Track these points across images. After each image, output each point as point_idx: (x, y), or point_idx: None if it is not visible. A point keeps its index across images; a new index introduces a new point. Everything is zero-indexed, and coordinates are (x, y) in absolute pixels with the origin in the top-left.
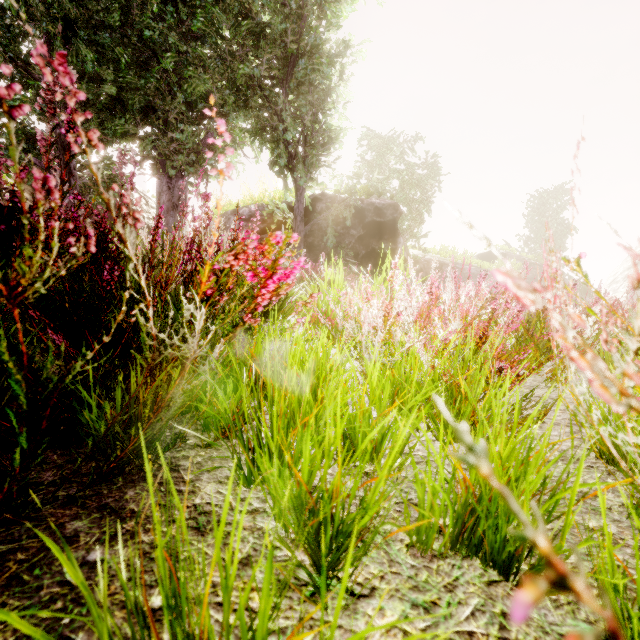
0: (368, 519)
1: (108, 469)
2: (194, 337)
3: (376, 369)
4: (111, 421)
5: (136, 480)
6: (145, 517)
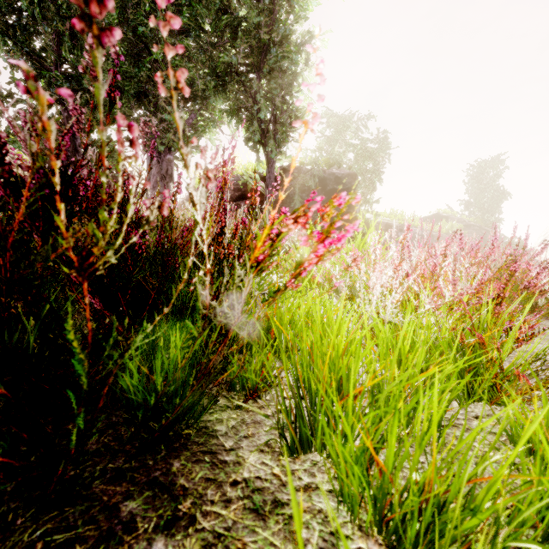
0: (476, 523)
1: (152, 438)
2: (240, 303)
3: (385, 328)
4: (160, 392)
5: (178, 448)
6: (198, 495)
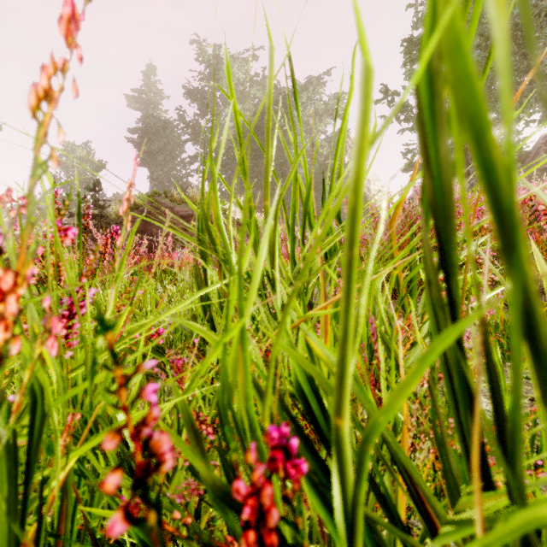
0: None
1: None
2: None
3: None
4: None
5: None
6: None
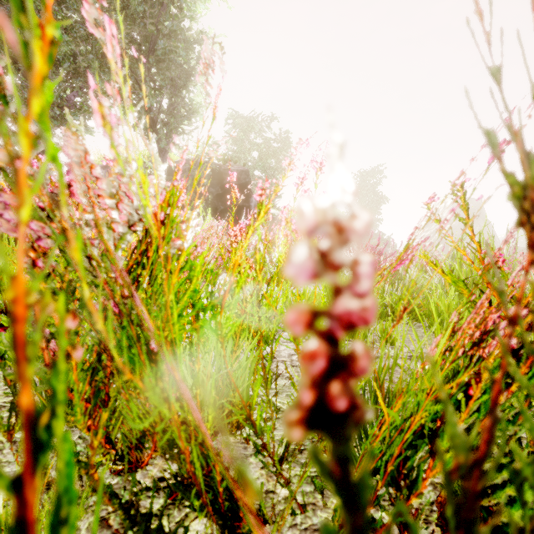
0: None
1: None
2: None
3: None
4: None
5: None
6: None
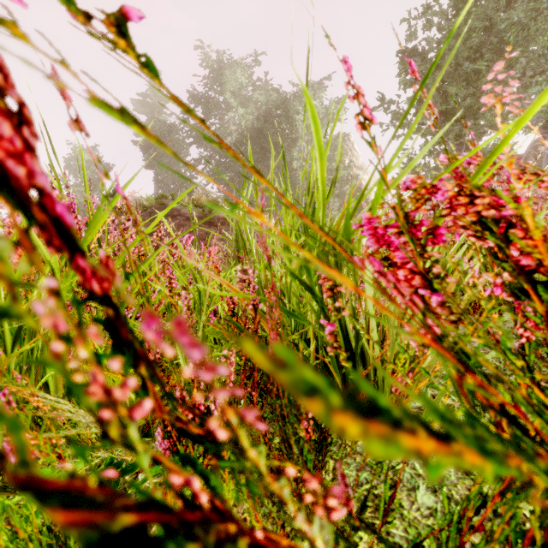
0: None
1: None
2: None
3: None
4: None
5: None
6: None
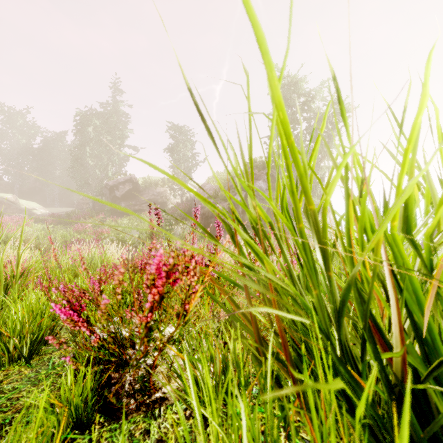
0: None
1: None
2: None
3: None
4: None
5: None
6: None
